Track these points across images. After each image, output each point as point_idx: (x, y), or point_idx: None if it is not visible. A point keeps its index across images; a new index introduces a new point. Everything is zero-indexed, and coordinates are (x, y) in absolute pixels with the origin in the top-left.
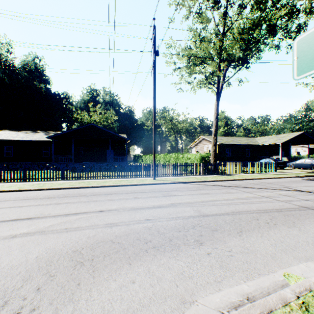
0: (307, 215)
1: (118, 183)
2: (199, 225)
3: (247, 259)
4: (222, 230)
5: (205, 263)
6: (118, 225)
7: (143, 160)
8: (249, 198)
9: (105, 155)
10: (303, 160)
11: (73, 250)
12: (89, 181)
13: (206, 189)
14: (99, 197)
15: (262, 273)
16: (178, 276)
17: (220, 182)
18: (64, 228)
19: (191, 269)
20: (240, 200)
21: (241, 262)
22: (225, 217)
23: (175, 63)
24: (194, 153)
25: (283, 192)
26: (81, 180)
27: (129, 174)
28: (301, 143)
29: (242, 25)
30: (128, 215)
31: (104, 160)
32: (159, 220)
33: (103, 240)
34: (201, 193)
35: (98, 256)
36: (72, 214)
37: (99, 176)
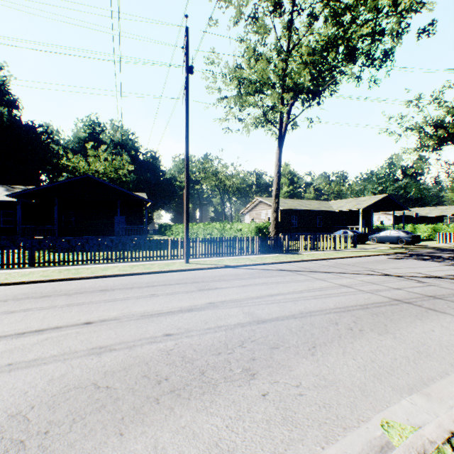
0: (402, 313)
1: (128, 271)
2: (251, 339)
3: (324, 399)
4: (286, 346)
5: (259, 416)
6: (113, 350)
7: (174, 232)
8: (324, 289)
9: (112, 225)
10: (389, 232)
11: (10, 415)
12: (78, 268)
13: (263, 276)
14: (91, 297)
15: (349, 424)
16: (210, 453)
17: (283, 264)
18: (6, 363)
19: (234, 433)
20: (312, 293)
21: (316, 407)
22: (291, 322)
23: (221, 90)
24: (248, 222)
25: (368, 278)
26: (64, 266)
27: (148, 254)
28: (386, 209)
29: (312, 43)
30: (135, 328)
31: (110, 233)
32: (187, 335)
33: (78, 383)
34: (256, 283)
35: (60, 423)
36: (31, 332)
37: (97, 259)
